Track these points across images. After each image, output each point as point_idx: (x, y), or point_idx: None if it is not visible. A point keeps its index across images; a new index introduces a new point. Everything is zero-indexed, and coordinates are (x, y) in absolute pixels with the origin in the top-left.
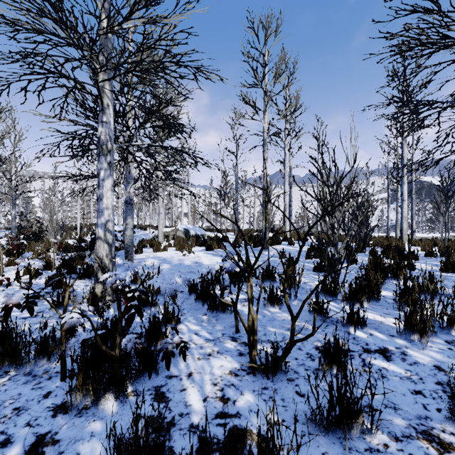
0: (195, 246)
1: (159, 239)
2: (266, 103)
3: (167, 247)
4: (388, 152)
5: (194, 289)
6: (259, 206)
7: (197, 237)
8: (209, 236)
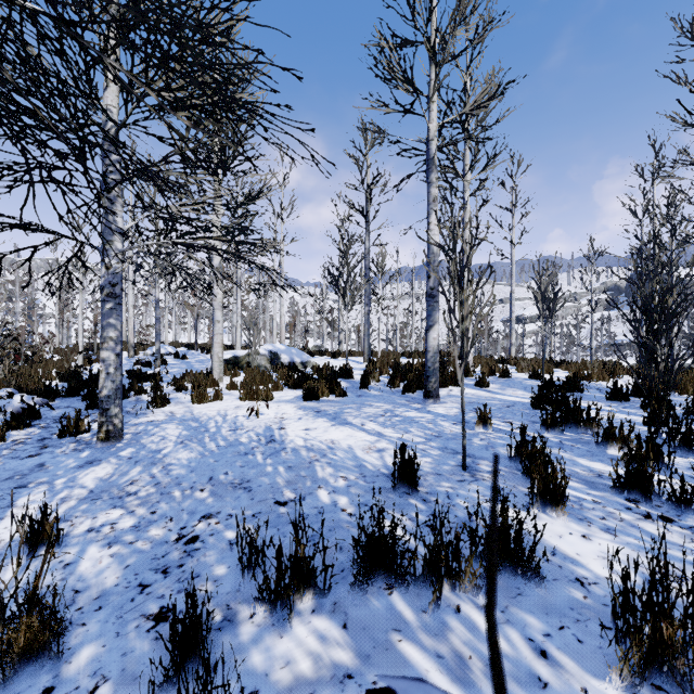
0: (285, 387)
1: (214, 372)
2: (438, 68)
3: (227, 390)
4: (643, 211)
5: (191, 642)
6: (402, 313)
7: (292, 369)
8: (315, 365)
